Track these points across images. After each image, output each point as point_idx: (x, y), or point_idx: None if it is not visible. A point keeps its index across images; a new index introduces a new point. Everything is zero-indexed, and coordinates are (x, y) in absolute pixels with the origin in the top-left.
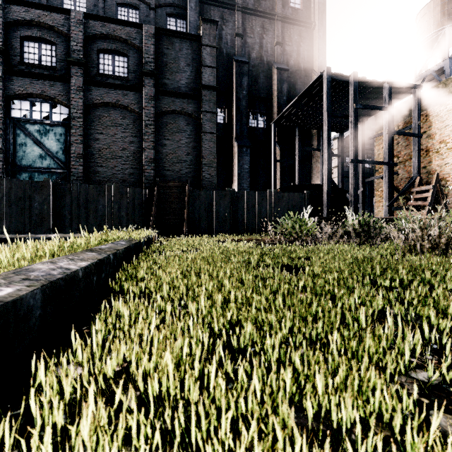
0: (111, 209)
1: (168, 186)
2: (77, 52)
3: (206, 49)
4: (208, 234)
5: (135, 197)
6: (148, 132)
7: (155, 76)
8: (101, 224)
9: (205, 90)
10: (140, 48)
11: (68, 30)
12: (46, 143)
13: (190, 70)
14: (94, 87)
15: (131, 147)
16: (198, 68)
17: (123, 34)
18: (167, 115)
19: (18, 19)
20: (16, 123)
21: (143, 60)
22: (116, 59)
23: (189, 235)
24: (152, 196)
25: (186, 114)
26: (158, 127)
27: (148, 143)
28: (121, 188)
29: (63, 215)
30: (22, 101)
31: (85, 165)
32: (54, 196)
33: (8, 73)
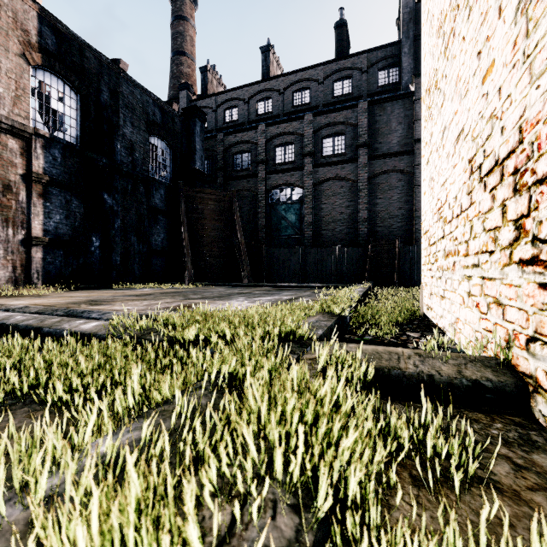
0: (336, 265)
1: (380, 244)
2: (308, 146)
3: (419, 103)
4: (419, 286)
5: (353, 255)
6: (362, 196)
7: (368, 145)
8: (329, 277)
9: (417, 144)
10: (355, 125)
11: (302, 130)
12: (288, 217)
13: (402, 128)
14: (320, 168)
15: (348, 210)
16: (410, 123)
17: (341, 118)
18: (378, 176)
19: (273, 135)
20: (272, 206)
21: (358, 134)
22: (336, 140)
23: (397, 286)
24: (367, 253)
25: (397, 171)
26: (371, 189)
27: (362, 205)
28: (342, 249)
29: (306, 270)
30: (275, 190)
31: (313, 230)
32: (301, 258)
33: (268, 173)
